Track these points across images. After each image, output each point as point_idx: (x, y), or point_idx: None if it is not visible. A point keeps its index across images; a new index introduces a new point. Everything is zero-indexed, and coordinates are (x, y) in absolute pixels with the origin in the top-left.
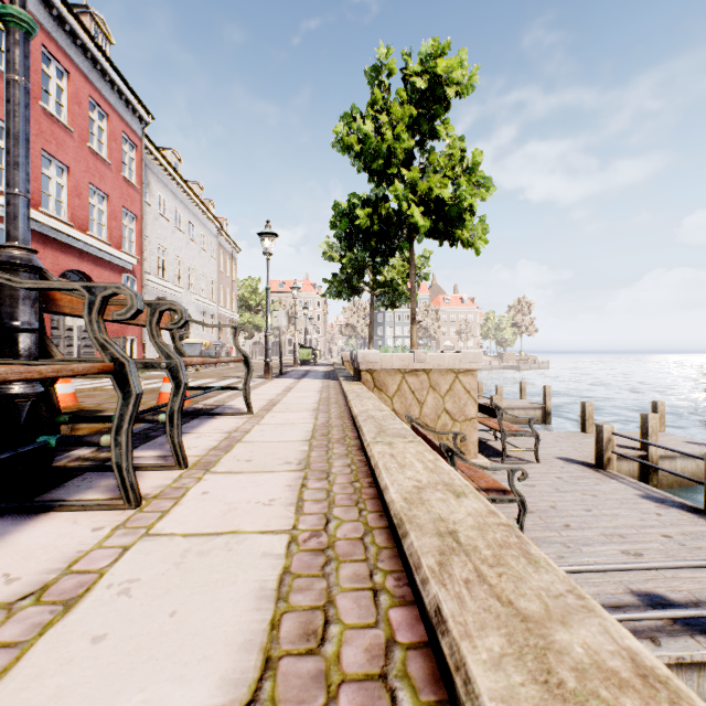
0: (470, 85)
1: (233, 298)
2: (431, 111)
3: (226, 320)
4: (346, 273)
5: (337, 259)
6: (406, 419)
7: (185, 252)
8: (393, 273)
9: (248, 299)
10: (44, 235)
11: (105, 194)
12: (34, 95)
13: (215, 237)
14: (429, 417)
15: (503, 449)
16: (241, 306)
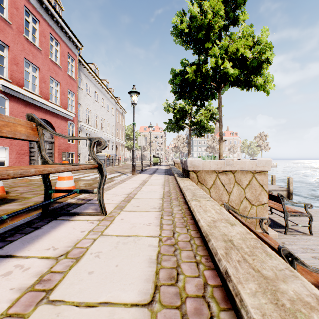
0: None
1: (122, 134)
2: (236, 2)
3: (119, 144)
4: (176, 118)
5: (171, 111)
6: (224, 207)
7: (99, 112)
8: (201, 117)
9: (130, 135)
10: (26, 101)
11: (58, 82)
12: (20, 30)
13: (114, 105)
14: (234, 202)
15: (286, 224)
16: (126, 138)
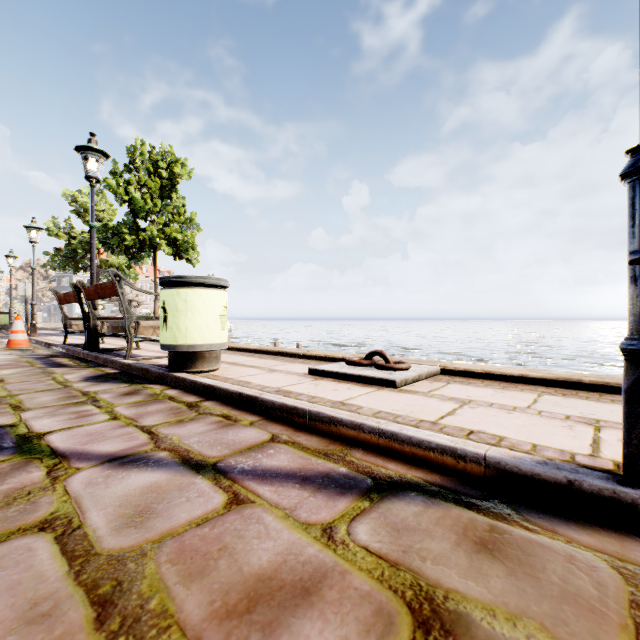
0: (190, 175)
1: None
2: (170, 188)
3: None
4: (73, 250)
5: (65, 238)
6: None
7: None
8: (121, 257)
9: None
10: None
11: None
12: None
13: None
14: None
15: None
16: None
